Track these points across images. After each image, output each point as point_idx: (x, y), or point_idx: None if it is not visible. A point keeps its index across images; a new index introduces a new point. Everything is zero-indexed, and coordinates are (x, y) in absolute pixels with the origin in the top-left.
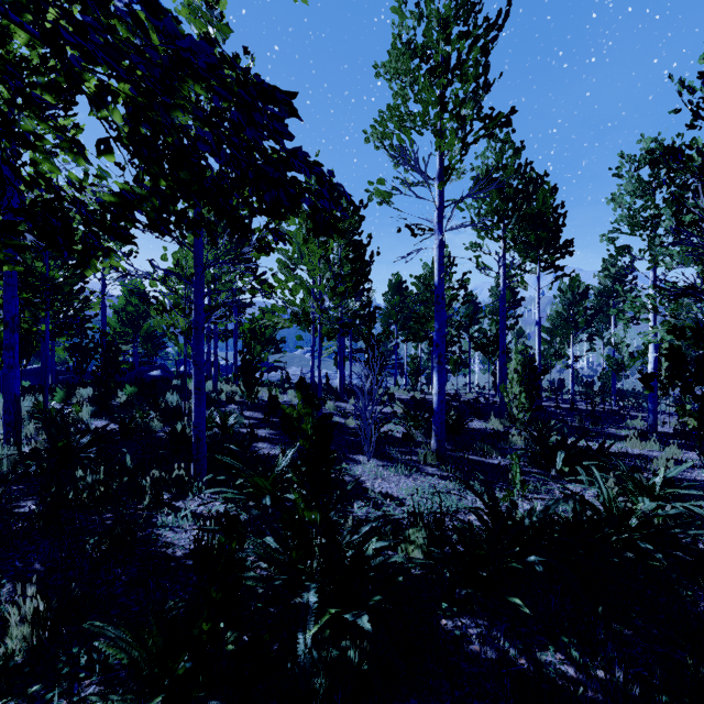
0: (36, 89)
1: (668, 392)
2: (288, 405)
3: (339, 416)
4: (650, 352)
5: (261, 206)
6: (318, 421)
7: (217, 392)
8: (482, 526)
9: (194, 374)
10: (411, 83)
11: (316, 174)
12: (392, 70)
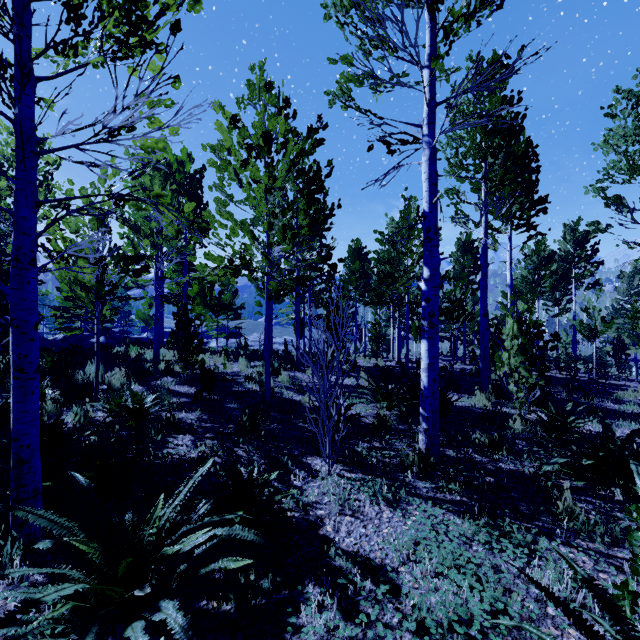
0: None
1: None
2: (236, 376)
3: (293, 391)
4: None
5: None
6: None
7: (158, 361)
8: None
9: (11, 343)
10: None
11: None
12: None
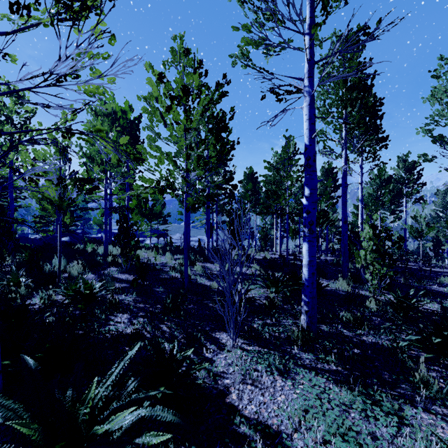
0: None
1: None
2: (163, 266)
3: (205, 278)
4: None
5: None
6: None
7: (107, 255)
8: None
9: None
10: None
11: None
12: None
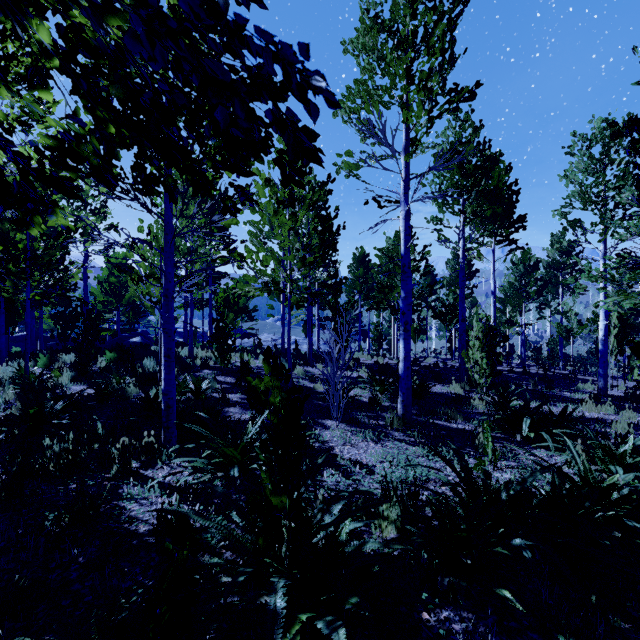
0: (10, 61)
1: (616, 357)
2: (260, 370)
3: (307, 380)
4: (601, 320)
5: (224, 159)
6: (287, 395)
7: (192, 357)
8: (454, 496)
9: (163, 342)
10: (379, 57)
11: (282, 61)
12: (359, 45)
